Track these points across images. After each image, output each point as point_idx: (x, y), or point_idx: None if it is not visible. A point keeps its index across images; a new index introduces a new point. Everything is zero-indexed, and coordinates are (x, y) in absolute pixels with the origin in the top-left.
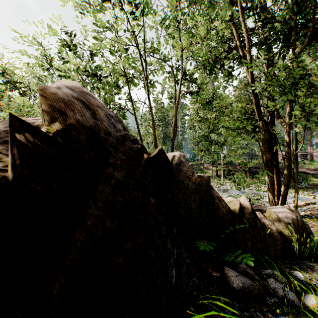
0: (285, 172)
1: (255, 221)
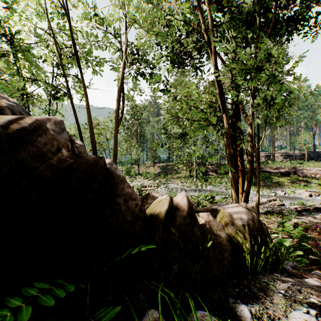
0: (248, 168)
1: (191, 229)
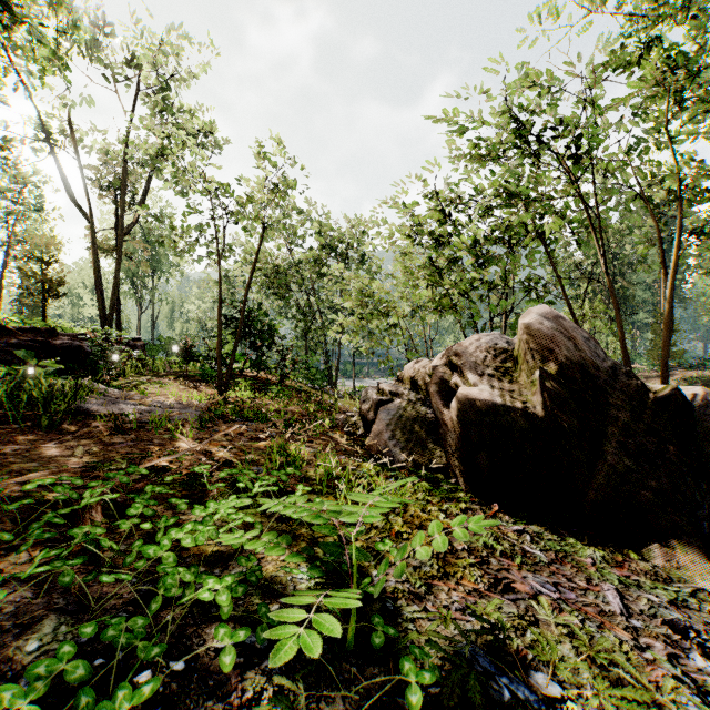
0: None
1: None
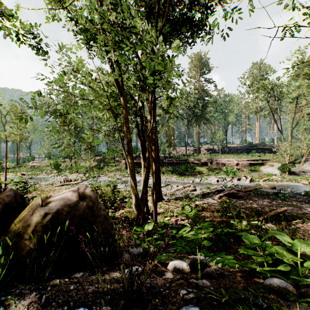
0: (146, 154)
1: None
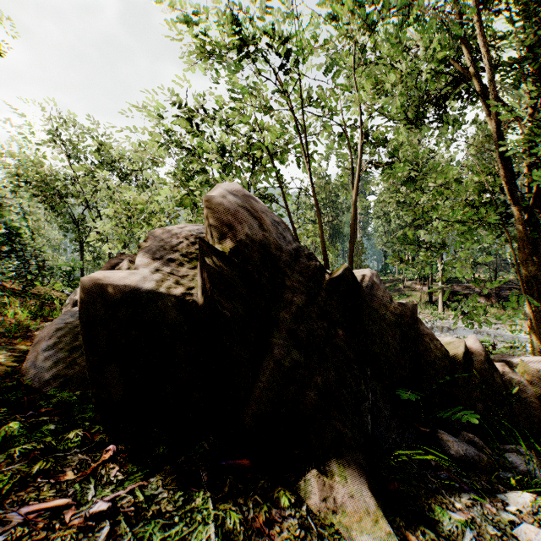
0: None
1: (490, 375)
